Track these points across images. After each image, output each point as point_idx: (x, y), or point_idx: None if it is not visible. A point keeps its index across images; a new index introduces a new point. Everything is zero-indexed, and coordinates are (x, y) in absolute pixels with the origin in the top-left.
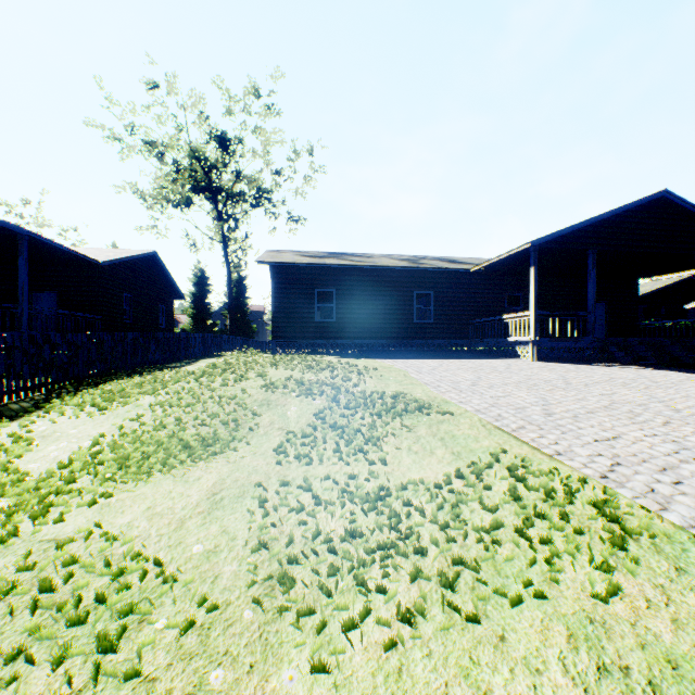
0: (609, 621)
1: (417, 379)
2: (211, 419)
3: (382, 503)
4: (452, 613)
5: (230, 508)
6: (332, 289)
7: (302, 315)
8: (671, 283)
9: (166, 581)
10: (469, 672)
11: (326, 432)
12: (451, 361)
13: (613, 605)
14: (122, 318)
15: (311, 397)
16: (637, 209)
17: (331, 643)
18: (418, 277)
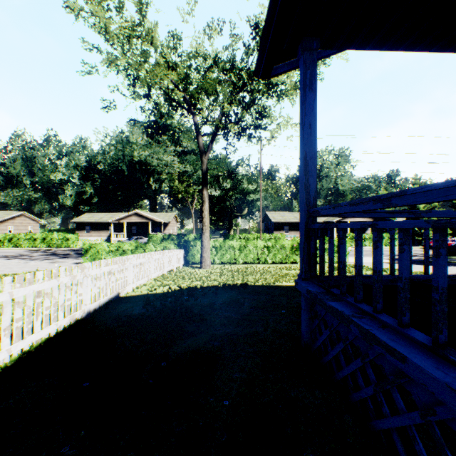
0: None
1: None
2: None
3: None
4: None
5: None
6: None
7: None
8: None
9: None
10: None
11: None
12: None
13: None
14: None
15: None
16: None
17: None
18: None
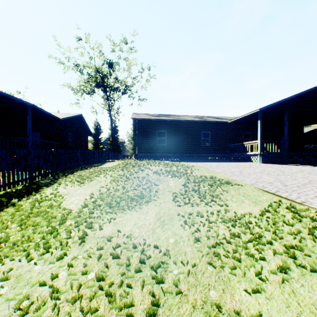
0: None
1: (213, 171)
2: (137, 187)
3: (239, 222)
4: (301, 268)
5: (170, 224)
6: (164, 130)
7: (151, 142)
8: (316, 128)
9: (165, 254)
10: None
11: (190, 193)
12: (222, 163)
13: None
14: (68, 144)
15: (176, 178)
16: (307, 93)
17: (252, 281)
18: (203, 125)
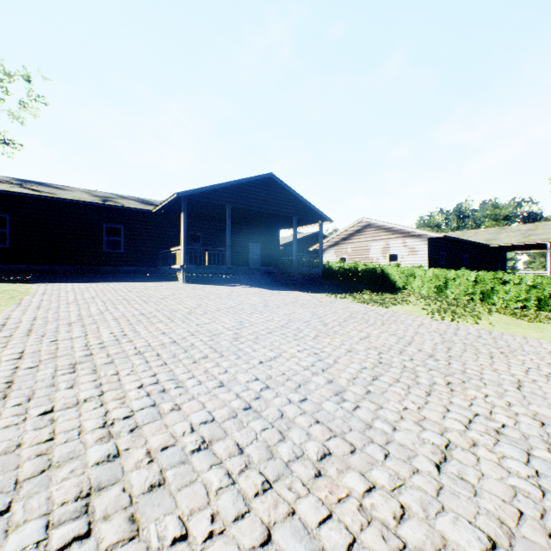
0: None
1: (21, 300)
2: None
3: None
4: None
5: None
6: (5, 214)
7: None
8: (308, 235)
9: None
10: None
11: None
12: (111, 284)
13: None
14: None
15: None
16: (258, 182)
17: None
18: (108, 212)
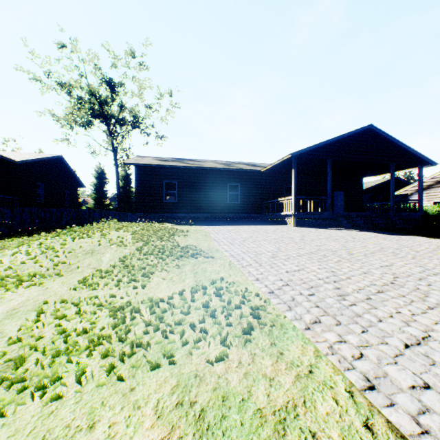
0: (207, 376)
1: (212, 237)
2: (47, 262)
3: (121, 311)
4: (113, 376)
5: (18, 318)
6: (175, 181)
7: (155, 198)
8: (385, 181)
9: None
10: (95, 411)
11: (122, 270)
12: (244, 226)
13: (217, 366)
14: (35, 199)
15: (124, 248)
16: (356, 135)
17: (23, 398)
18: (230, 174)
